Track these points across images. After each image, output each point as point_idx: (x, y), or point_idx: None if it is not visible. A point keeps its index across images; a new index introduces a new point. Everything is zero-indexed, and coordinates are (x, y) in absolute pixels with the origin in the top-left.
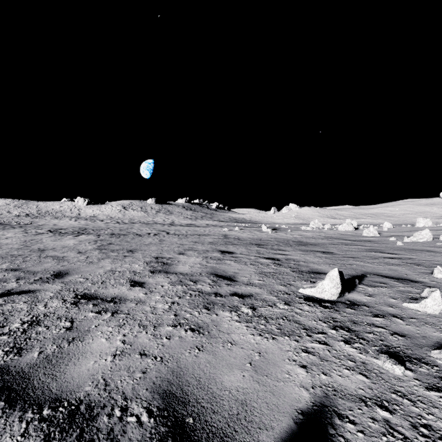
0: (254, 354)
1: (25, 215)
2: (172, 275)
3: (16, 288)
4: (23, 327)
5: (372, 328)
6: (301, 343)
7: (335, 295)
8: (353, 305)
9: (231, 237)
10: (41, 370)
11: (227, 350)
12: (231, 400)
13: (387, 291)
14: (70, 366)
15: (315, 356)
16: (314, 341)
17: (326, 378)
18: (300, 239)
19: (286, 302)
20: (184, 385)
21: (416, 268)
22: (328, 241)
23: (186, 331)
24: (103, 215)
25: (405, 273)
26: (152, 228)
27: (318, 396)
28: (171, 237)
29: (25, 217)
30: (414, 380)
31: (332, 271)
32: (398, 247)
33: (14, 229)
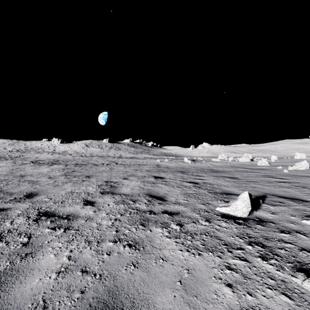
0: (183, 271)
1: (16, 150)
2: (117, 196)
3: None
4: None
5: (282, 244)
6: (224, 259)
7: (246, 213)
8: (261, 222)
9: (162, 166)
10: None
11: (159, 267)
12: None
13: (286, 209)
14: (16, 284)
15: (238, 273)
16: (235, 257)
17: (252, 299)
18: (212, 168)
19: (207, 219)
20: (118, 307)
21: (303, 190)
22: (233, 169)
23: (124, 246)
24: (72, 150)
25: (296, 194)
26: (106, 160)
27: None
28: (119, 166)
29: (16, 152)
30: None
31: (243, 193)
32: (285, 174)
33: (6, 160)
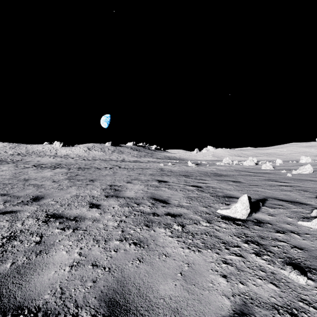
0: (184, 265)
1: (17, 154)
2: (121, 199)
3: (3, 209)
4: (2, 241)
5: (276, 242)
6: (221, 255)
7: (245, 215)
8: (259, 223)
9: (166, 170)
10: (10, 279)
11: (162, 261)
12: (165, 308)
13: (284, 212)
14: (35, 276)
15: (233, 266)
16: (231, 253)
17: (243, 287)
18: (216, 172)
19: (207, 221)
20: (126, 293)
21: (304, 194)
22: (236, 173)
23: (130, 244)
24: (74, 154)
25: (296, 197)
26: (109, 164)
27: (238, 304)
28: (122, 170)
29: (17, 155)
30: (316, 289)
31: (243, 196)
32: (288, 177)
33: (8, 164)
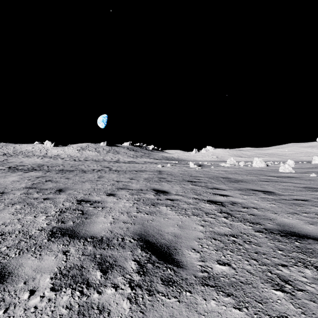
0: None
1: (2, 154)
2: (75, 246)
3: None
4: None
5: None
6: None
7: None
8: None
9: (165, 173)
10: None
11: None
12: None
13: None
14: None
15: None
16: None
17: None
18: (227, 175)
19: None
20: None
21: None
22: (254, 177)
23: None
24: (65, 154)
25: None
26: (99, 165)
27: None
28: (111, 173)
29: (2, 155)
30: None
31: None
32: None
33: None
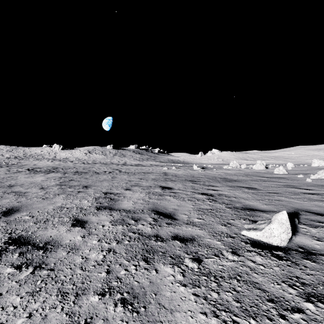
0: None
1: (14, 157)
2: (115, 213)
3: None
4: None
5: None
6: None
7: (285, 241)
8: (309, 254)
9: (170, 175)
10: None
11: None
12: None
13: None
14: None
15: None
16: None
17: None
18: (225, 176)
19: (233, 250)
20: None
21: None
22: (248, 178)
23: (116, 305)
24: (73, 157)
25: None
26: (109, 167)
27: None
28: (122, 174)
29: (14, 159)
30: None
31: (280, 214)
32: (309, 183)
33: (0, 168)
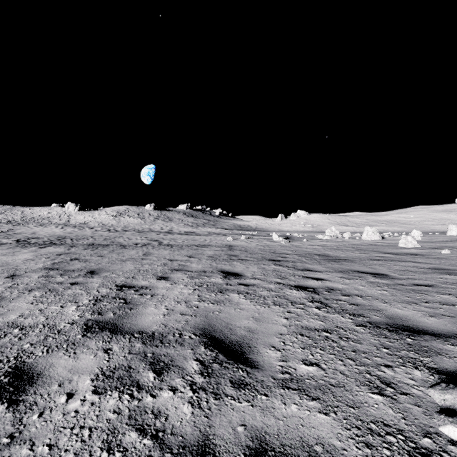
0: None
1: (6, 221)
2: (119, 342)
3: None
4: None
5: None
6: None
7: None
8: None
9: (237, 249)
10: None
11: None
12: None
13: None
14: None
15: None
16: None
17: None
18: (325, 252)
19: None
20: None
21: None
22: (362, 254)
23: None
24: (95, 222)
25: None
26: (144, 237)
27: None
28: (162, 248)
29: (6, 224)
30: None
31: None
32: None
33: None
